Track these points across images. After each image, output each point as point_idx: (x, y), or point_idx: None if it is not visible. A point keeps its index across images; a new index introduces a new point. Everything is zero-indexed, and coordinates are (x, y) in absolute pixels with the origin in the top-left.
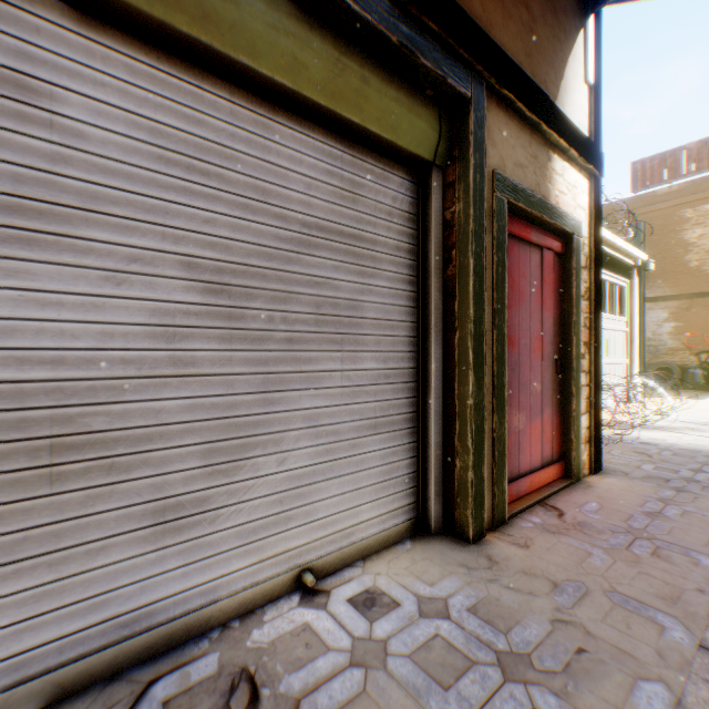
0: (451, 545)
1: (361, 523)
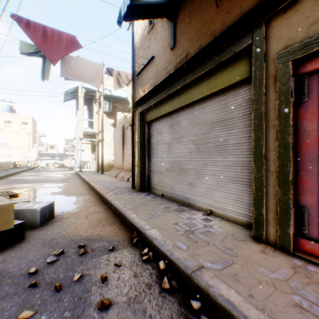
0: (247, 234)
1: (227, 209)
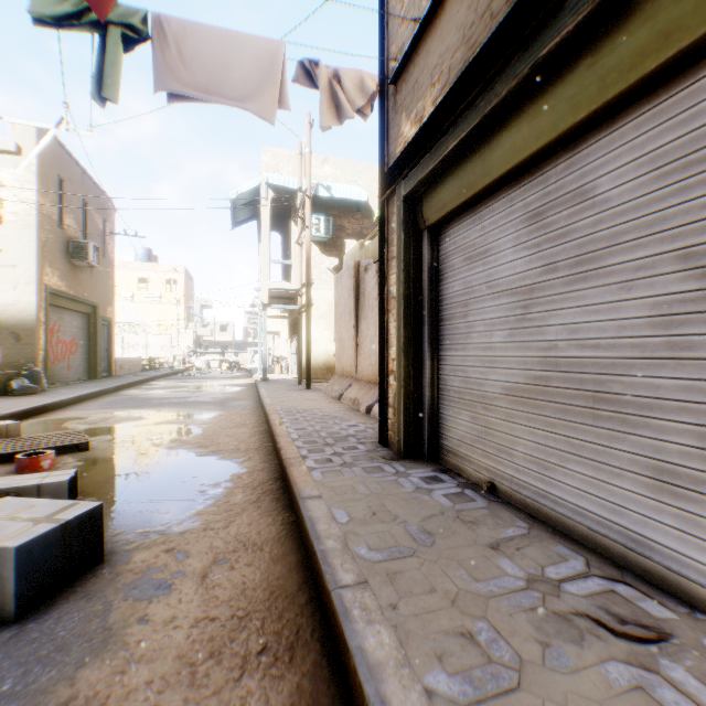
0: None
1: None
